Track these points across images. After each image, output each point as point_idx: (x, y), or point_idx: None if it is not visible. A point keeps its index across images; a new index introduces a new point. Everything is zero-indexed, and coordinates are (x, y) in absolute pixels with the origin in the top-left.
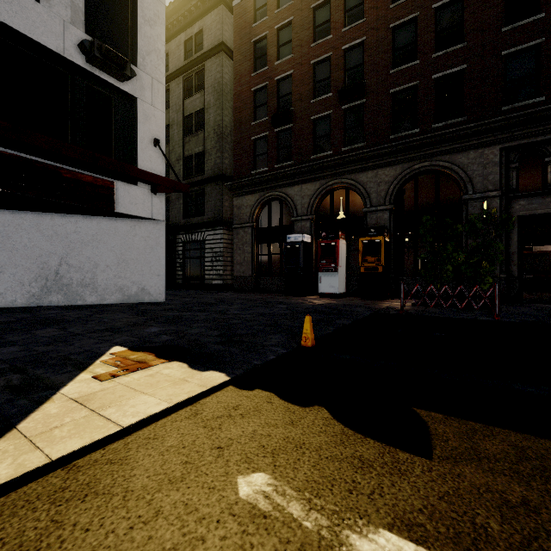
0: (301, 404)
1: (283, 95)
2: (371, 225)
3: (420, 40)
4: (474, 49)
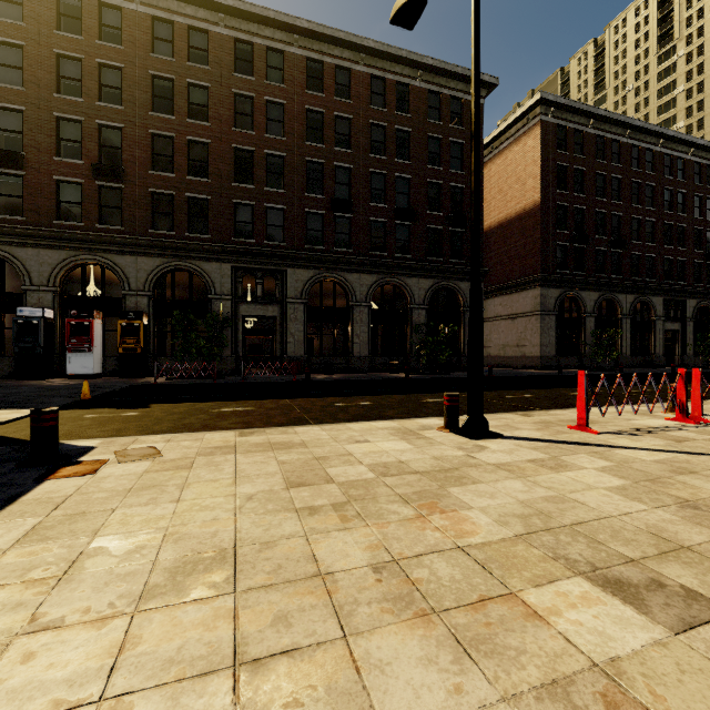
0: (96, 409)
1: (7, 130)
2: (131, 307)
3: (177, 158)
4: (216, 188)
